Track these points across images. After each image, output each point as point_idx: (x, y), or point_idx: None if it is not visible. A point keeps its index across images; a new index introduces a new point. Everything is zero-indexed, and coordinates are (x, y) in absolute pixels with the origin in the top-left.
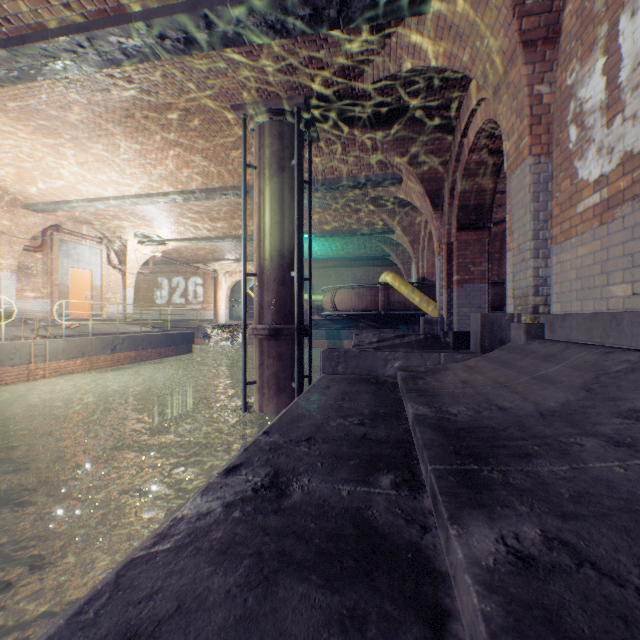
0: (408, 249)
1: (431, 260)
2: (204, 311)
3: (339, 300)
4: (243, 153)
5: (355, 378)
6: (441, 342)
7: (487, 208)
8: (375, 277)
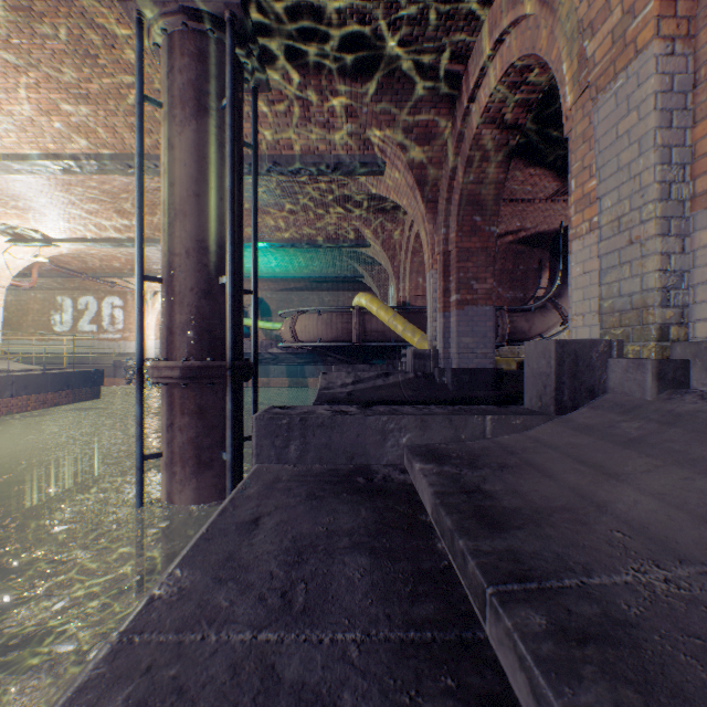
0: (387, 267)
1: (415, 281)
2: (125, 342)
3: (302, 328)
4: (137, 76)
5: (323, 475)
6: (436, 382)
7: (495, 207)
8: (346, 303)
